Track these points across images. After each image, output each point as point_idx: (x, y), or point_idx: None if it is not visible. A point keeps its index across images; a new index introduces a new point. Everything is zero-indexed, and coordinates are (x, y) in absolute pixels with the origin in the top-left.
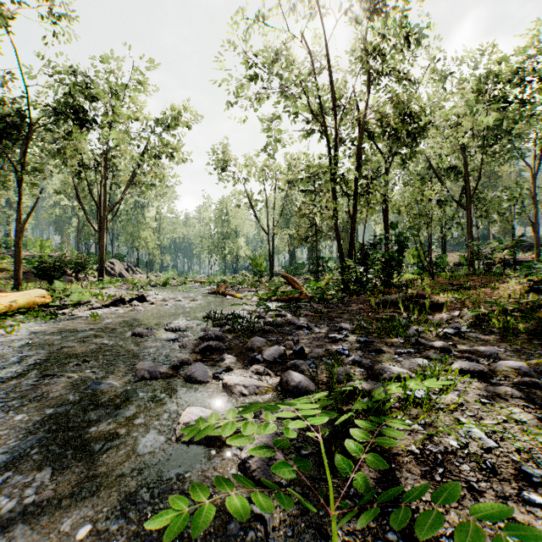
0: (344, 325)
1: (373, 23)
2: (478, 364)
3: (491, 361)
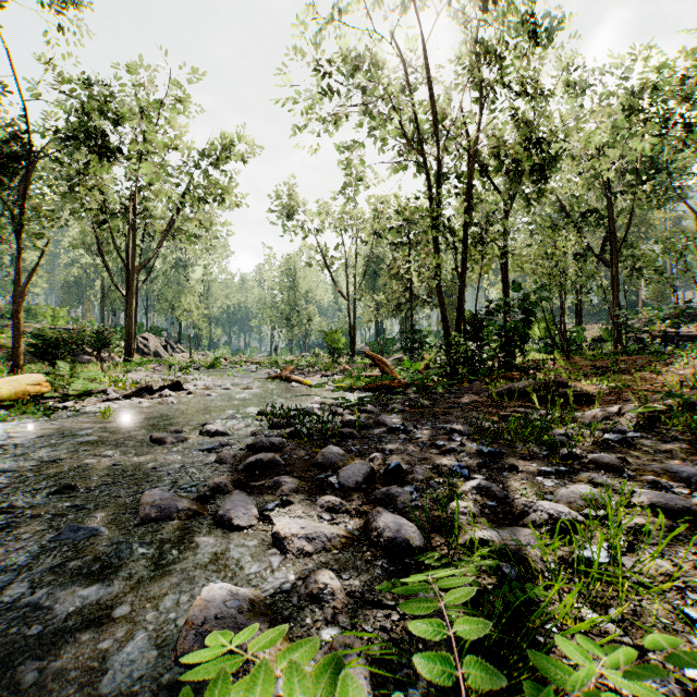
0: (456, 427)
1: (490, 13)
2: (680, 497)
3: (691, 488)
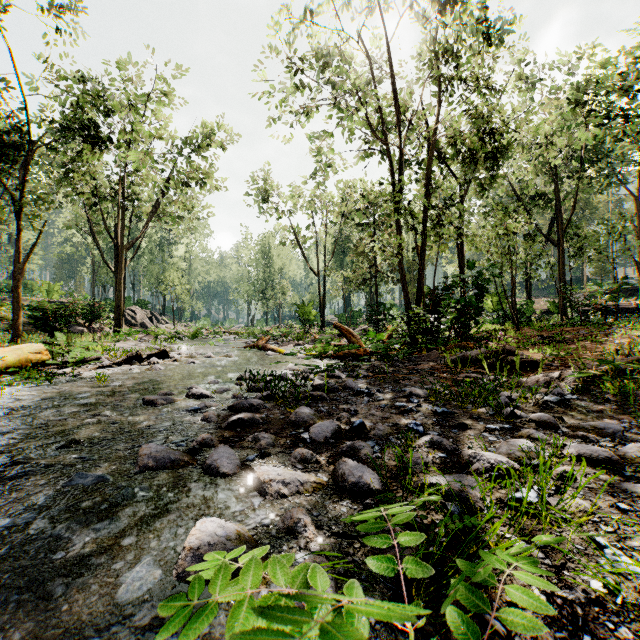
0: (414, 390)
1: (447, 17)
2: (603, 449)
3: (616, 442)
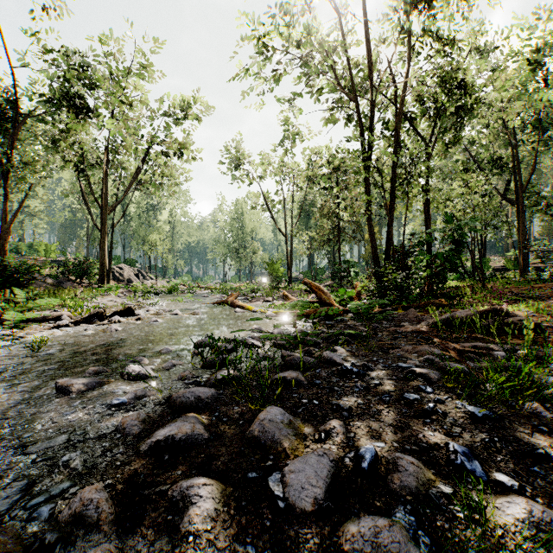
0: (419, 370)
1: None
2: None
3: None
